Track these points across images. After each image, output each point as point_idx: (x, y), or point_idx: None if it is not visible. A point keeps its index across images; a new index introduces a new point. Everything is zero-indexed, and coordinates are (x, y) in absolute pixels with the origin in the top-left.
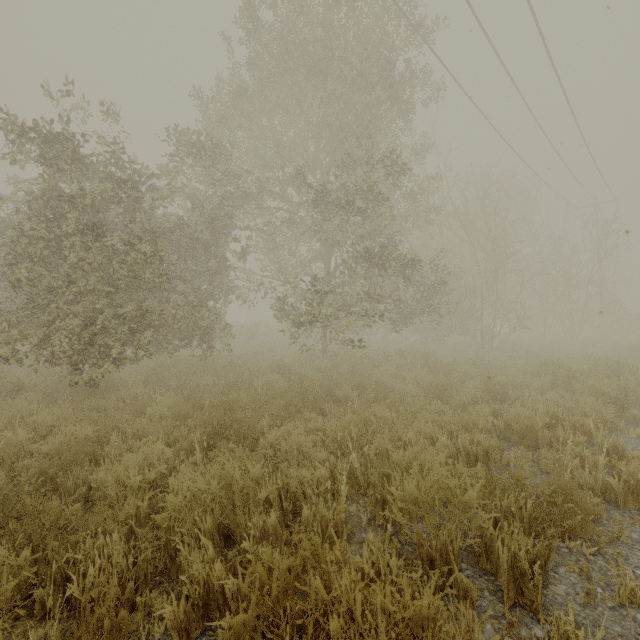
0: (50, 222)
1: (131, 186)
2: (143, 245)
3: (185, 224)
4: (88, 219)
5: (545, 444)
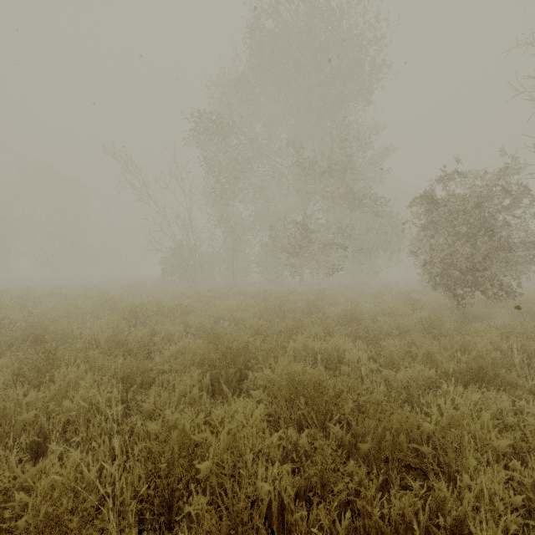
0: None
1: None
2: None
3: None
4: None
5: None
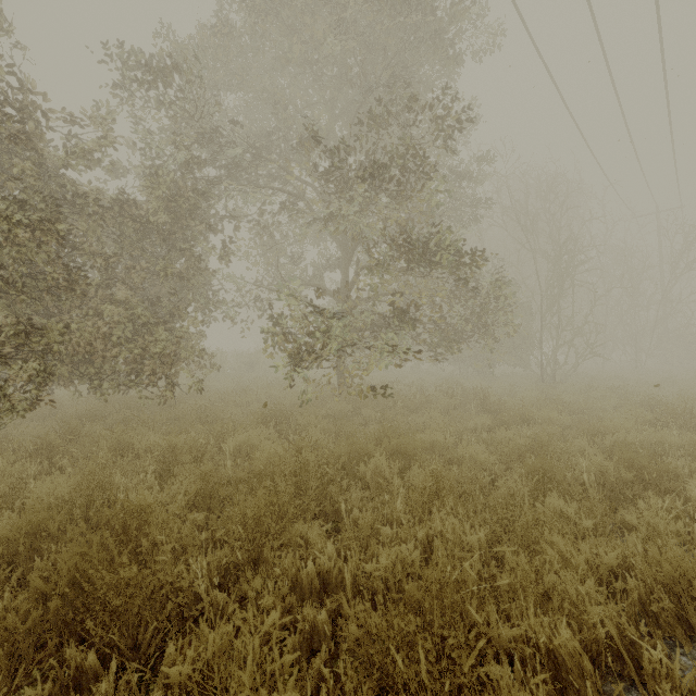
0: None
1: None
2: (27, 213)
3: (131, 200)
4: None
5: None
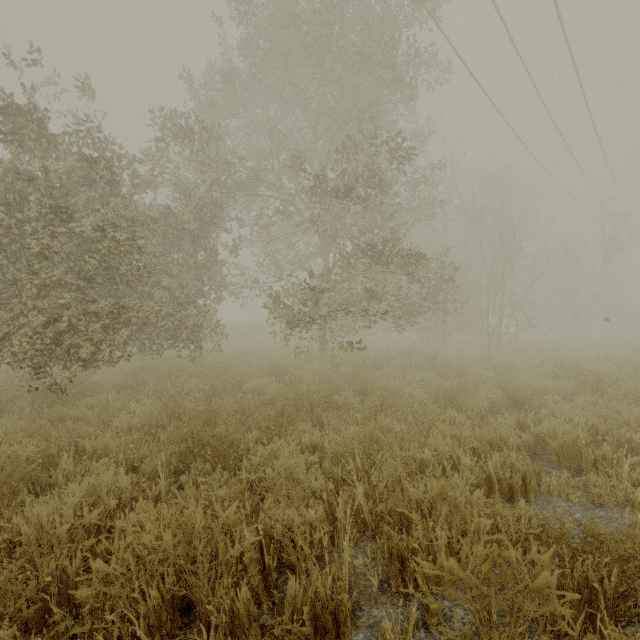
0: (12, 206)
1: (104, 166)
2: (119, 233)
3: (171, 213)
4: (58, 204)
5: (589, 465)
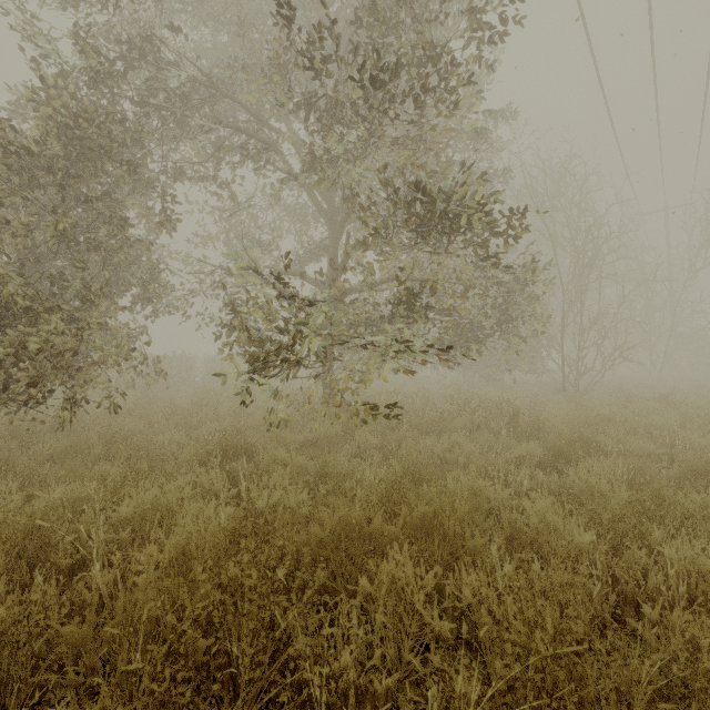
0: None
1: None
2: None
3: (5, 120)
4: None
5: None
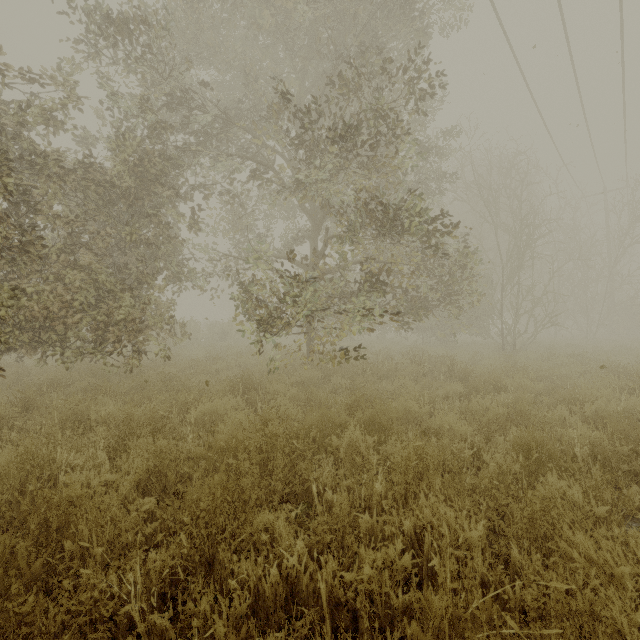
0: None
1: None
2: None
3: (96, 164)
4: None
5: None
